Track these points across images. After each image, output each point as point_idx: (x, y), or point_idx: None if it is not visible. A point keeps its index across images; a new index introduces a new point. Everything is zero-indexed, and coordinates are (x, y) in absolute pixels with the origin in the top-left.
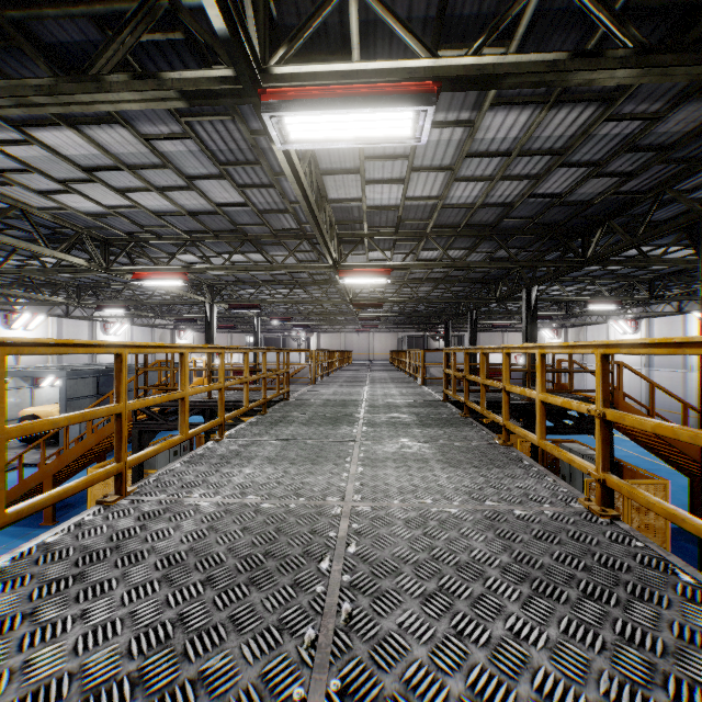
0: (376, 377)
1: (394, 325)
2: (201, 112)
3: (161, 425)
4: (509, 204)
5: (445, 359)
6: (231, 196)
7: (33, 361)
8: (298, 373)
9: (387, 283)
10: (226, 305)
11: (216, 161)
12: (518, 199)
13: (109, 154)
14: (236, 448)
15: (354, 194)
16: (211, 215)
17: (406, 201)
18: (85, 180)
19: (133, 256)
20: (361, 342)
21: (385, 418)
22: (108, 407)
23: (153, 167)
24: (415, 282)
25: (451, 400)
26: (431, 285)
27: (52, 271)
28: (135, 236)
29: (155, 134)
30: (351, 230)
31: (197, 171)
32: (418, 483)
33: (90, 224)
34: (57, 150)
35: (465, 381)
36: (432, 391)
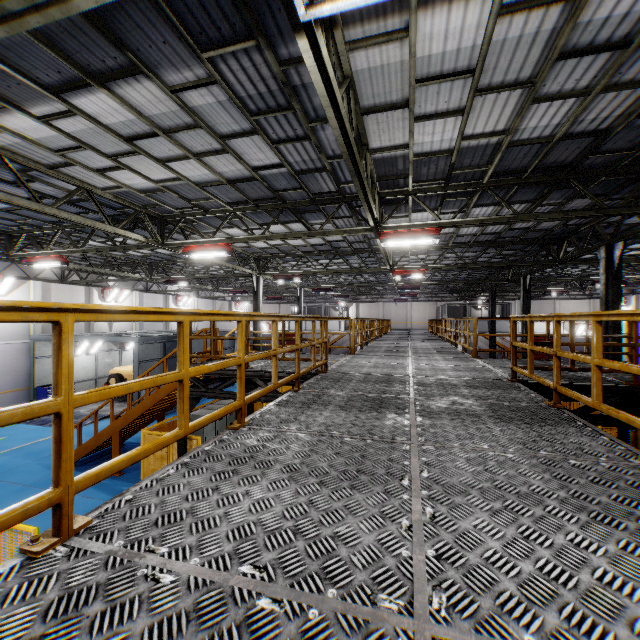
0: (419, 347)
1: (432, 294)
2: (223, 42)
3: (202, 392)
4: (603, 131)
5: (514, 329)
6: (267, 157)
7: (121, 328)
8: (339, 340)
9: (430, 249)
10: (271, 277)
11: (246, 112)
12: (618, 121)
13: (143, 117)
14: (253, 443)
15: (400, 139)
16: (249, 182)
17: (462, 141)
18: (129, 152)
19: (187, 232)
20: (399, 311)
21: (443, 403)
22: (28, 406)
23: (186, 128)
24: (460, 246)
25: (521, 380)
26: (478, 250)
27: (119, 248)
28: (185, 212)
29: (181, 84)
30: (394, 188)
31: (230, 128)
32: (552, 568)
33: (146, 202)
34: (98, 120)
35: (555, 359)
36: (489, 365)
